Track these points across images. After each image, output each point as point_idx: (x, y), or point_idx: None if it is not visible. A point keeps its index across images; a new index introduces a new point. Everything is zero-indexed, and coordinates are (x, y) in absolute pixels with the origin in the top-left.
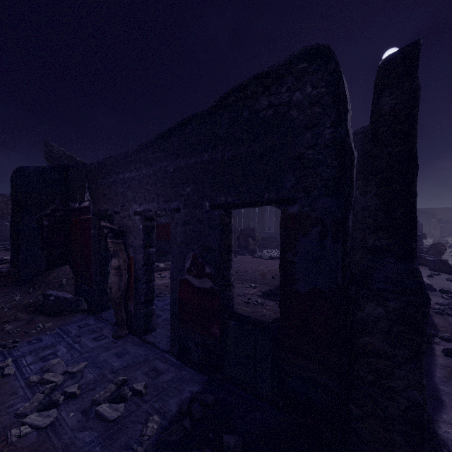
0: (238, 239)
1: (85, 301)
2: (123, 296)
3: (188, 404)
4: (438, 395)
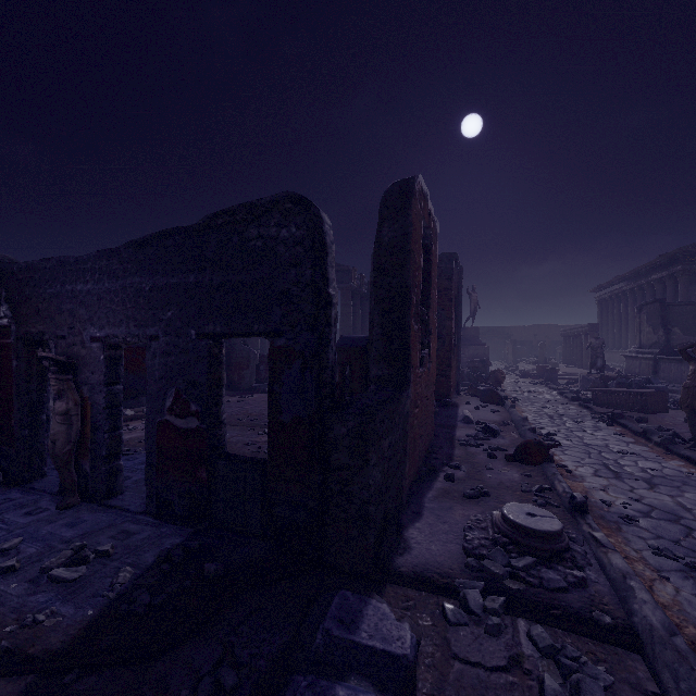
0: (257, 370)
1: (0, 470)
2: (75, 452)
3: (168, 551)
4: (421, 510)
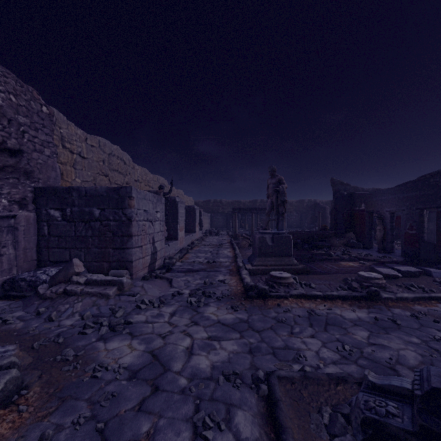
0: None
1: (362, 245)
2: (381, 239)
3: (405, 259)
4: None
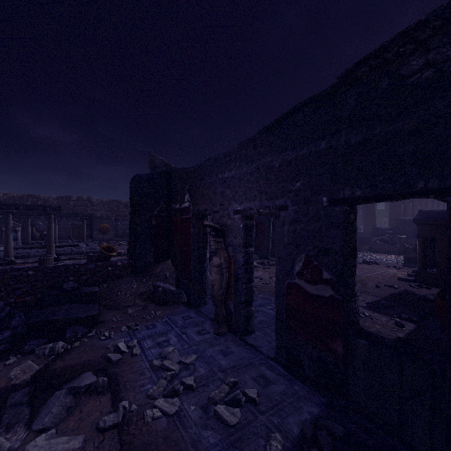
0: None
1: (185, 295)
2: (224, 295)
3: (313, 429)
4: None
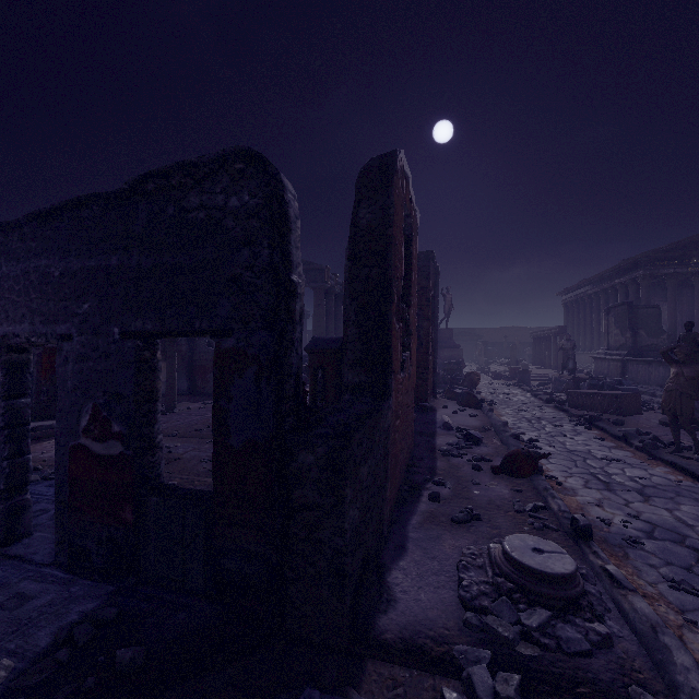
0: None
1: None
2: None
3: (71, 628)
4: (405, 543)
